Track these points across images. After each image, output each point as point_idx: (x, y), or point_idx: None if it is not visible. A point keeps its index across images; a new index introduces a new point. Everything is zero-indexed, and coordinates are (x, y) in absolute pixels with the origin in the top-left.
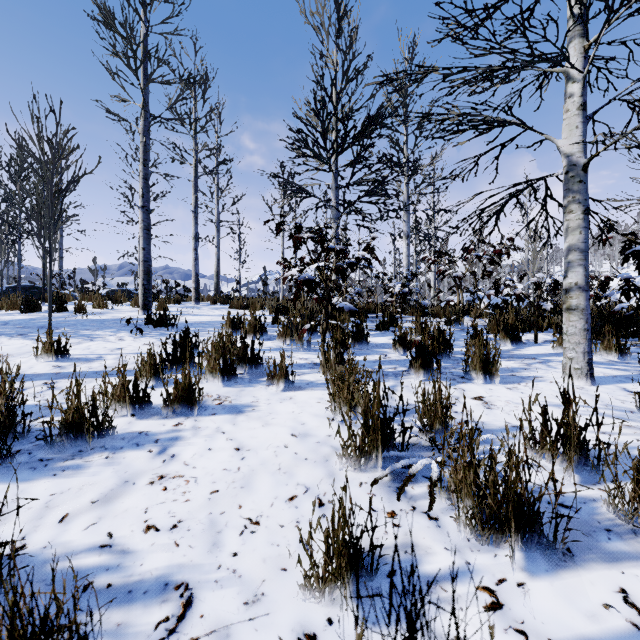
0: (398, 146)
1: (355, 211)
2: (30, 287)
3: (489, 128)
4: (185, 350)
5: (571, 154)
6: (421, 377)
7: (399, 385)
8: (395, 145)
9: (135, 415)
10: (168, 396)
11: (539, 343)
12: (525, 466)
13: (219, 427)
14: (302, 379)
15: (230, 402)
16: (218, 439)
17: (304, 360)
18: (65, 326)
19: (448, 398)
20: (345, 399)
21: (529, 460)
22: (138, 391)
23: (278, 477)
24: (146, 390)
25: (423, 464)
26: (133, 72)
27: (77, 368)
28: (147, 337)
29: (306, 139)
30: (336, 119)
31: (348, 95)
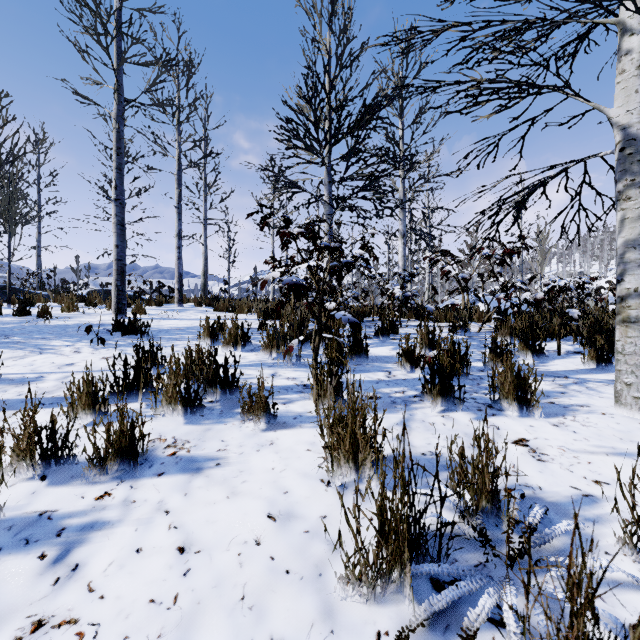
0: (394, 141)
1: (349, 207)
2: (2, 287)
3: (519, 97)
4: (140, 372)
5: (629, 126)
6: (438, 406)
7: (412, 419)
8: (391, 139)
9: (46, 477)
10: (94, 450)
11: (562, 355)
12: (637, 586)
13: (163, 501)
14: (288, 410)
15: (188, 451)
16: (156, 527)
17: (292, 380)
18: (18, 334)
19: (495, 457)
20: (346, 453)
21: (637, 571)
22: (54, 441)
23: (239, 620)
24: (67, 439)
25: (487, 609)
26: (104, 49)
27: (3, 394)
28: (109, 348)
29: (297, 130)
30: (329, 109)
31: (342, 81)
